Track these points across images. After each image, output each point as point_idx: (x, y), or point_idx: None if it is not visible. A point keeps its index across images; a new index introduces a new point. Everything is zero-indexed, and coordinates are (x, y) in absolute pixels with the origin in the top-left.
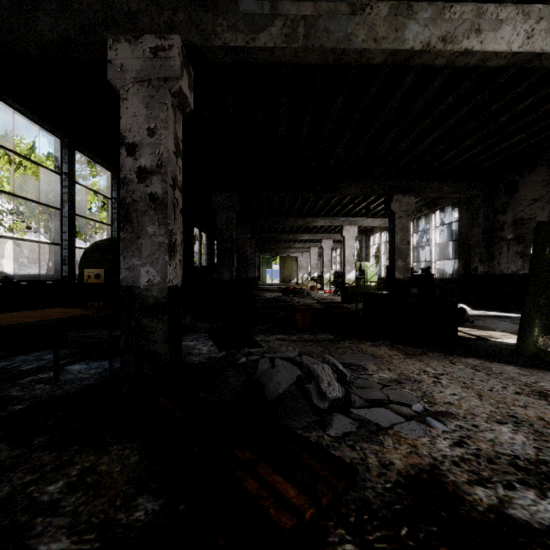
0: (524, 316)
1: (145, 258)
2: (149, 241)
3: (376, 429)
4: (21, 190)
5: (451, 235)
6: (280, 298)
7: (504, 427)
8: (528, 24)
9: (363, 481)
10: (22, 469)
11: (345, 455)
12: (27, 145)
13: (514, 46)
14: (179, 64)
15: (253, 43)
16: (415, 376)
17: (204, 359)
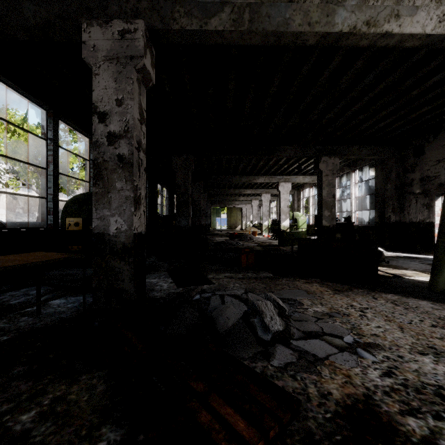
0: (436, 259)
1: (114, 209)
2: (117, 195)
3: (314, 359)
4: (16, 153)
5: (367, 190)
6: (228, 242)
7: (426, 358)
8: (440, 10)
9: (305, 411)
10: (0, 398)
11: (288, 384)
12: (21, 117)
13: (427, 29)
14: (142, 44)
15: (206, 27)
16: (344, 310)
17: (164, 294)
